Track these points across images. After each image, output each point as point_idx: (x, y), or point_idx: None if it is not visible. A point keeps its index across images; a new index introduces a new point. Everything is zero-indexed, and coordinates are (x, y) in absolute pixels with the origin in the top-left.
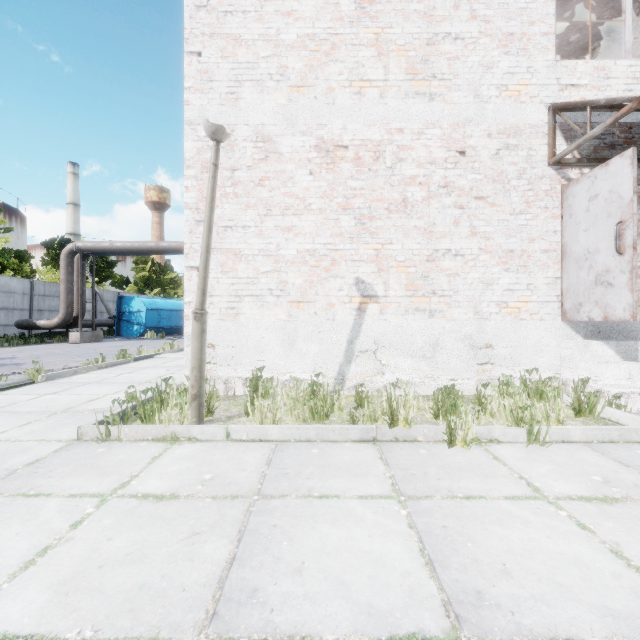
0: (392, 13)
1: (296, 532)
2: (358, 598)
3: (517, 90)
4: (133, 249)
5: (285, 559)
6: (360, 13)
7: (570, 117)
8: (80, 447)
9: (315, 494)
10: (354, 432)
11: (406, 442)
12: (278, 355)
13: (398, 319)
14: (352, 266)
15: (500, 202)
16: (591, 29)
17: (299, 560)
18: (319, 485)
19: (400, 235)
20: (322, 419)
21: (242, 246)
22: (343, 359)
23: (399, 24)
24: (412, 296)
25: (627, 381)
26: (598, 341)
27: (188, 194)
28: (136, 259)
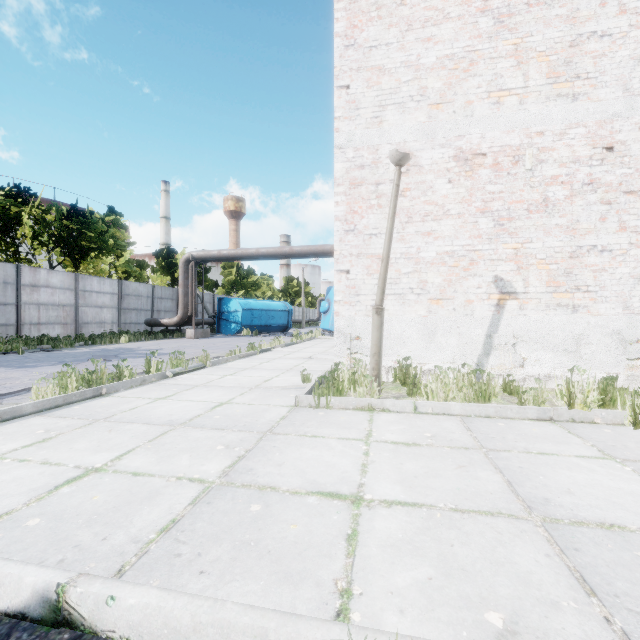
0: (532, 22)
1: (543, 472)
2: (636, 511)
3: None
4: (237, 256)
5: (551, 486)
6: (498, 27)
7: None
8: (303, 411)
9: (534, 451)
10: (531, 411)
11: (583, 423)
12: (418, 347)
13: (538, 314)
14: (490, 265)
15: None
16: None
17: (563, 487)
18: (531, 446)
19: (540, 234)
20: (487, 401)
21: None
22: (481, 352)
23: (539, 31)
24: (553, 292)
25: None
26: None
27: (338, 208)
28: (224, 264)
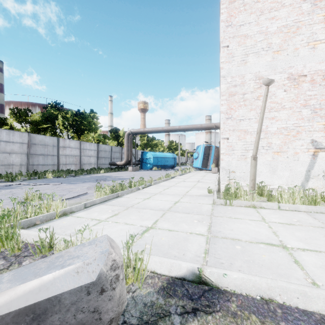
0: None
1: None
2: None
3: None
4: (152, 131)
5: None
6: (314, 8)
7: None
8: (219, 206)
9: None
10: None
11: None
12: (267, 176)
13: None
14: (309, 134)
15: None
16: None
17: None
18: None
19: None
20: (317, 205)
21: (248, 127)
22: (303, 179)
23: None
24: None
25: None
26: None
27: (222, 107)
28: (141, 135)
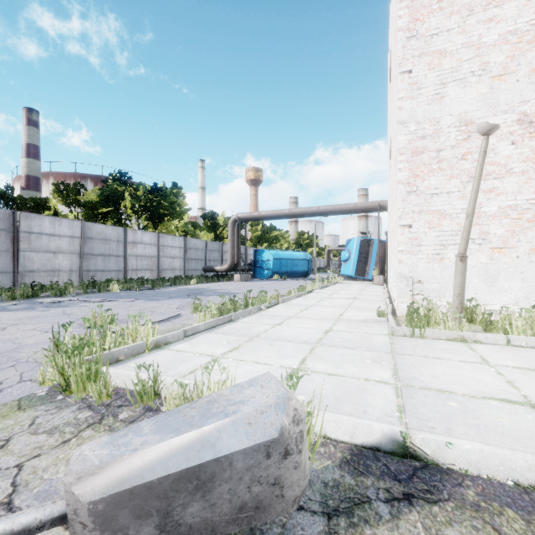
0: None
1: None
2: None
3: None
4: (273, 216)
5: None
6: None
7: None
8: (401, 339)
9: None
10: None
11: None
12: (479, 290)
13: None
14: None
15: None
16: None
17: None
18: None
19: None
20: None
21: (446, 207)
22: None
23: None
24: None
25: None
26: None
27: (401, 173)
28: (252, 223)
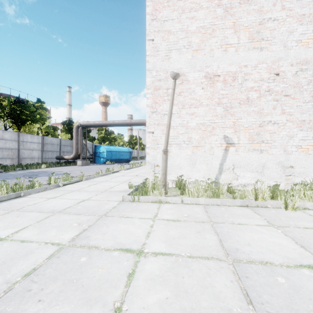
0: (241, 12)
1: (238, 234)
2: (279, 254)
3: (307, 42)
4: (103, 124)
5: (241, 241)
6: (226, 14)
7: None
8: (125, 203)
9: (236, 223)
10: (238, 202)
11: (262, 207)
12: (187, 170)
13: (244, 154)
14: (222, 130)
15: (297, 97)
16: None
17: (247, 242)
18: (235, 220)
19: (245, 115)
20: (218, 197)
21: (171, 122)
22: (217, 172)
23: (245, 16)
24: (251, 143)
25: None
26: None
27: (148, 100)
28: (98, 128)
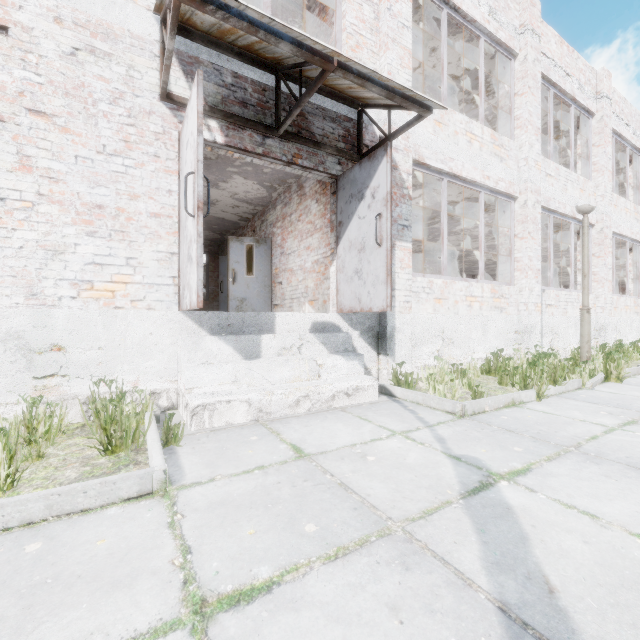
0: None
1: None
2: None
3: None
4: None
5: None
6: None
7: (191, 47)
8: None
9: None
10: None
11: None
12: None
13: None
14: None
15: (79, 129)
16: (281, 9)
17: None
18: None
19: None
20: None
21: None
22: None
23: None
24: None
25: (232, 385)
26: (213, 336)
27: None
28: None
